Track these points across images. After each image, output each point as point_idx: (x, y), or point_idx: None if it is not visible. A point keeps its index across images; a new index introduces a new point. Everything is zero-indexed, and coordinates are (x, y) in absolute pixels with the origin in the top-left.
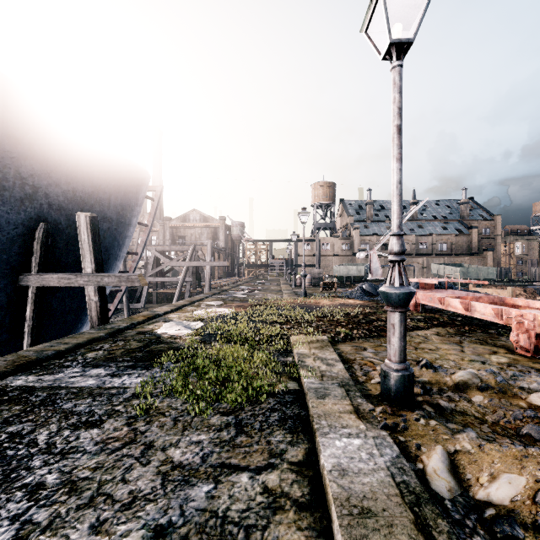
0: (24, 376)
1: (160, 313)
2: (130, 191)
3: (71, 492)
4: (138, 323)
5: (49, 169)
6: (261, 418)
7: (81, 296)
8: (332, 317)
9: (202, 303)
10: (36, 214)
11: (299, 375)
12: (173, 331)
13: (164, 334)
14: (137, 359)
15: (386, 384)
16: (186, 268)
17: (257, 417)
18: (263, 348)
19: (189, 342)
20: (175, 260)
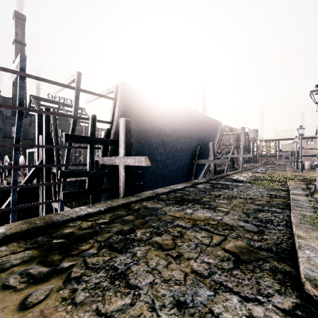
0: (213, 181)
1: (229, 174)
2: (216, 131)
3: (243, 190)
4: (225, 176)
5: (201, 130)
6: (276, 190)
7: (201, 167)
8: (310, 178)
9: (242, 173)
10: (198, 143)
11: (288, 188)
12: (240, 178)
13: (237, 179)
14: (235, 182)
15: (314, 187)
16: (230, 158)
17: (275, 190)
18: (276, 183)
19: (248, 181)
20: (221, 154)
